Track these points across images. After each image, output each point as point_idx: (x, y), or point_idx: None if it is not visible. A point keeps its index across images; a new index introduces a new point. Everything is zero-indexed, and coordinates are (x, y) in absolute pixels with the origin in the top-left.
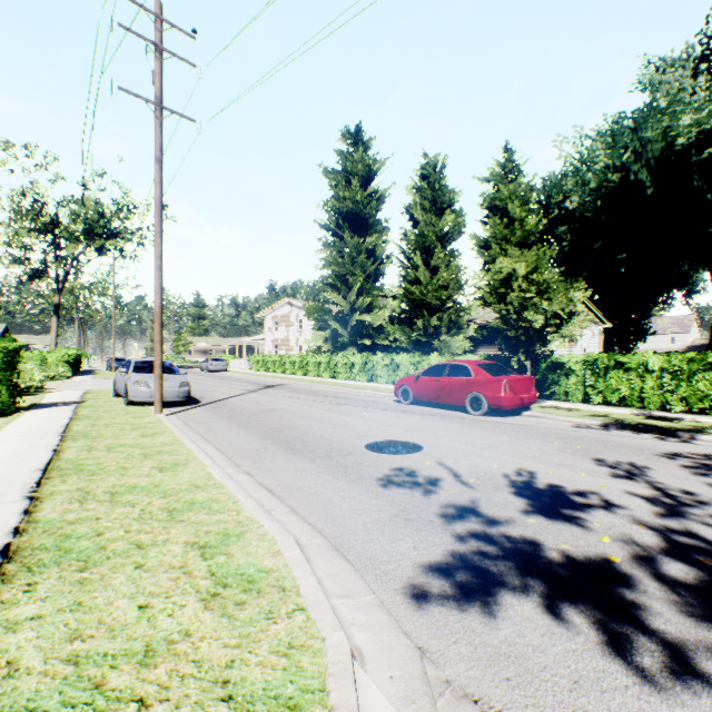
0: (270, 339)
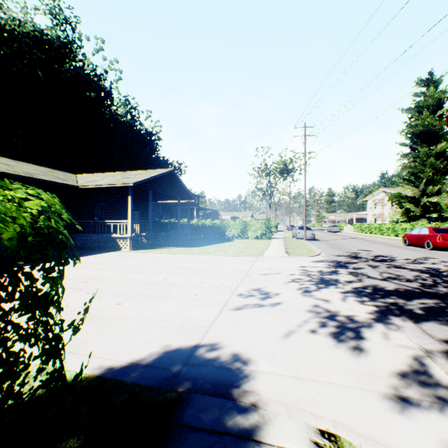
0: (370, 214)
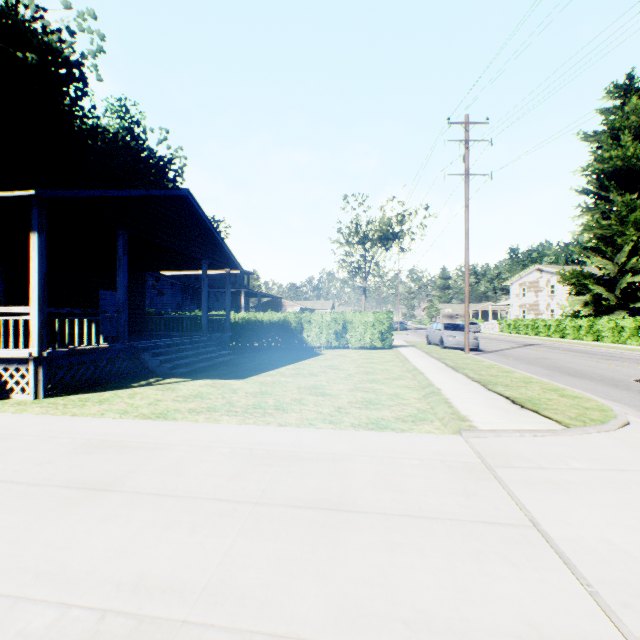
0: (516, 305)
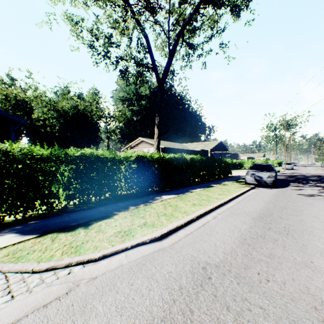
0: None
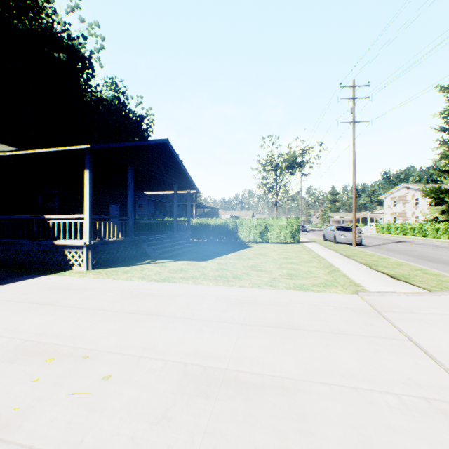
0: (388, 213)
